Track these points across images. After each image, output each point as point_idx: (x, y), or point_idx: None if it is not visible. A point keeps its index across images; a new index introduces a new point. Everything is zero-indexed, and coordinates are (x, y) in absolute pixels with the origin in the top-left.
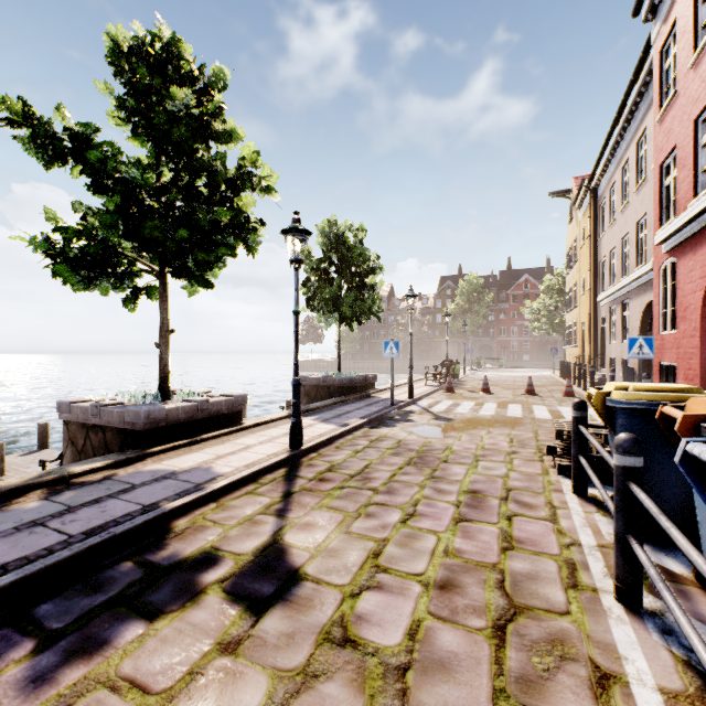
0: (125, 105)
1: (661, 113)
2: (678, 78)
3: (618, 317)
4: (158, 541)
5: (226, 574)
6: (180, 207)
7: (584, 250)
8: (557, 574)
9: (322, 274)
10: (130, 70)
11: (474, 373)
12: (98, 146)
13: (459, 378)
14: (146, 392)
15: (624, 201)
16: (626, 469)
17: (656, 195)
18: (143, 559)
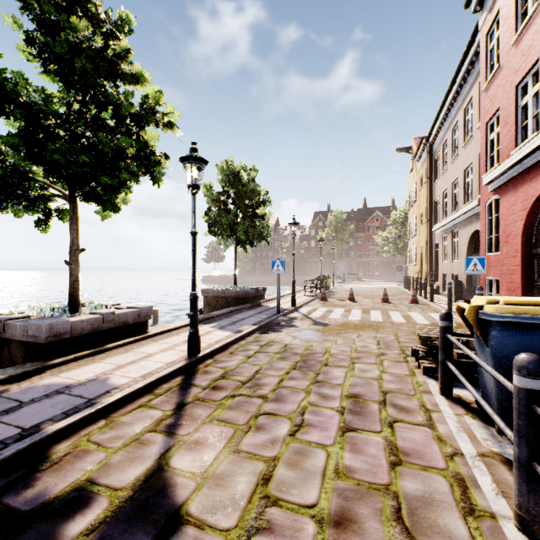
0: (34, 41)
1: (487, 82)
2: (502, 55)
3: (449, 242)
4: (28, 474)
5: (95, 521)
6: (87, 137)
7: (422, 192)
8: (451, 495)
9: (221, 205)
10: (39, 8)
11: (341, 285)
12: (0, 71)
13: (330, 290)
14: (56, 305)
15: (454, 154)
16: (530, 392)
17: (483, 147)
18: (1, 504)
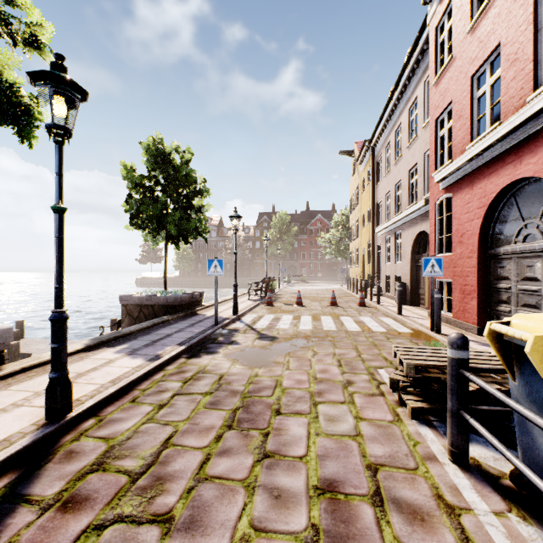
0: None
1: (438, 76)
2: (455, 45)
3: (392, 244)
4: None
5: None
6: None
7: (364, 195)
8: None
9: (147, 192)
10: None
11: (286, 287)
12: None
13: (275, 292)
14: None
15: (397, 156)
16: None
17: (433, 144)
18: None
